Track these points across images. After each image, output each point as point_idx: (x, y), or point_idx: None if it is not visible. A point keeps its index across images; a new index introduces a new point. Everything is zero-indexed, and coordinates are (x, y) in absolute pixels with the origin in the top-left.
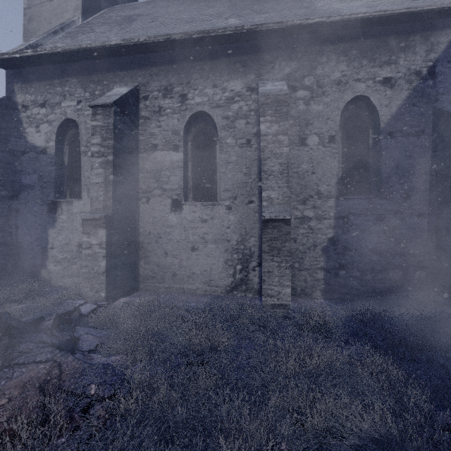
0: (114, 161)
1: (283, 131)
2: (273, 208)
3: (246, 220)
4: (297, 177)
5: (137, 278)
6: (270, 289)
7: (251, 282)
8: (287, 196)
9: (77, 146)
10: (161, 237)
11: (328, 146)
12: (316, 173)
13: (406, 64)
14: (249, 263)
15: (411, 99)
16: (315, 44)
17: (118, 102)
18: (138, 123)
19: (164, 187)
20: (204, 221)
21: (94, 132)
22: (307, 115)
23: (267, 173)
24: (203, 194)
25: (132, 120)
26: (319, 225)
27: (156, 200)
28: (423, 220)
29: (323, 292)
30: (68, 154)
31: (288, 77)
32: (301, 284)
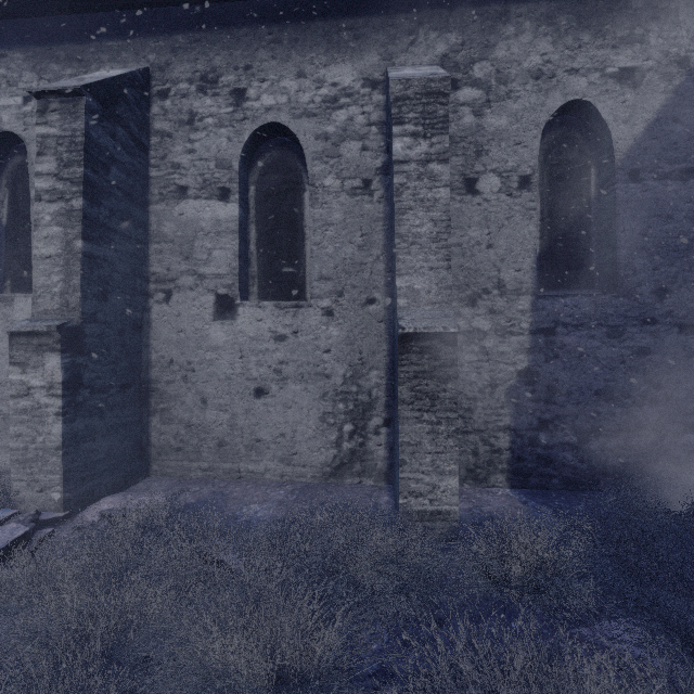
0: (86, 211)
1: (439, 154)
2: (420, 310)
3: (363, 337)
4: (460, 253)
5: (146, 452)
6: (416, 481)
7: (371, 456)
8: (448, 288)
9: (27, 190)
10: (195, 369)
11: (517, 195)
12: (495, 246)
13: (662, 44)
14: (368, 419)
15: (671, 110)
16: (493, 1)
17: (98, 89)
18: (148, 144)
19: (201, 270)
20: (280, 338)
21: (43, 148)
22: (479, 135)
23: (407, 238)
24: (278, 286)
25: (134, 134)
26: (501, 345)
27: (184, 297)
28: (693, 337)
29: (508, 475)
30: (9, 205)
31: (443, 62)
32: (467, 459)
